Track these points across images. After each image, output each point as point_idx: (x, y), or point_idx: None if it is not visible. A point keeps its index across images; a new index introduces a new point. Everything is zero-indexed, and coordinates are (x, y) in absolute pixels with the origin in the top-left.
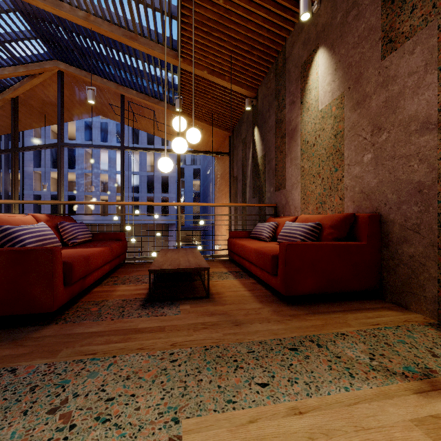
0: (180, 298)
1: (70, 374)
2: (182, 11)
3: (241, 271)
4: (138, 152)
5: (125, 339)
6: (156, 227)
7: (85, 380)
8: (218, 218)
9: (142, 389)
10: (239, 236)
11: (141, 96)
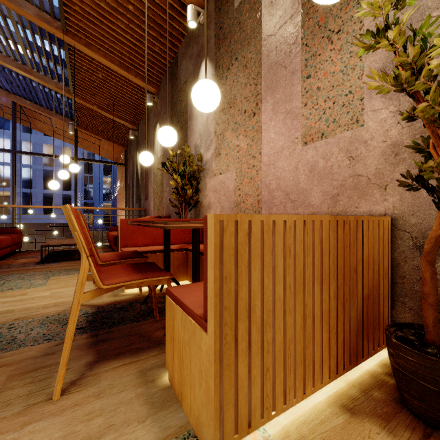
0: (61, 260)
1: (3, 276)
2: (71, 71)
3: (112, 250)
4: (32, 142)
5: (27, 270)
6: (55, 227)
7: (11, 276)
8: (119, 217)
9: (37, 276)
10: (116, 230)
11: (36, 107)
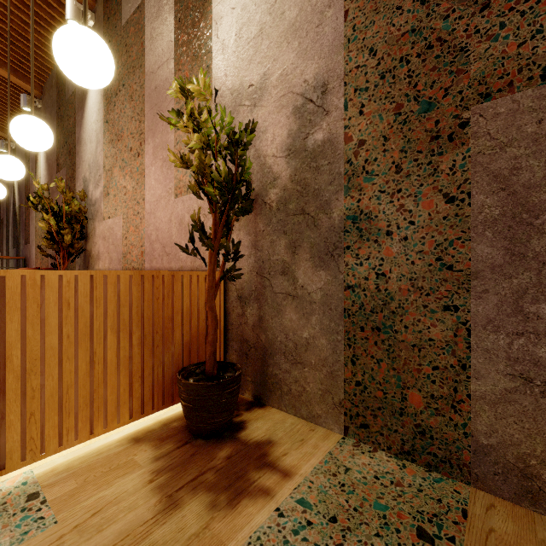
0: None
1: None
2: None
3: None
4: None
5: None
6: None
7: None
8: None
9: None
10: None
11: None
